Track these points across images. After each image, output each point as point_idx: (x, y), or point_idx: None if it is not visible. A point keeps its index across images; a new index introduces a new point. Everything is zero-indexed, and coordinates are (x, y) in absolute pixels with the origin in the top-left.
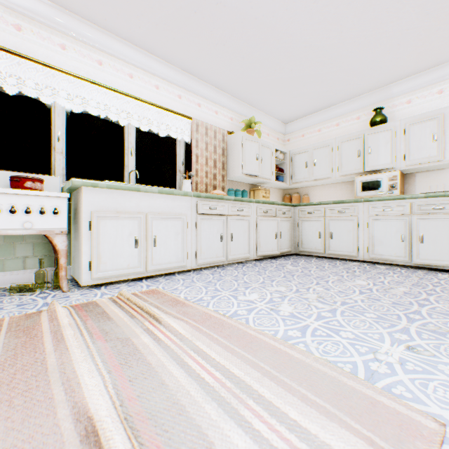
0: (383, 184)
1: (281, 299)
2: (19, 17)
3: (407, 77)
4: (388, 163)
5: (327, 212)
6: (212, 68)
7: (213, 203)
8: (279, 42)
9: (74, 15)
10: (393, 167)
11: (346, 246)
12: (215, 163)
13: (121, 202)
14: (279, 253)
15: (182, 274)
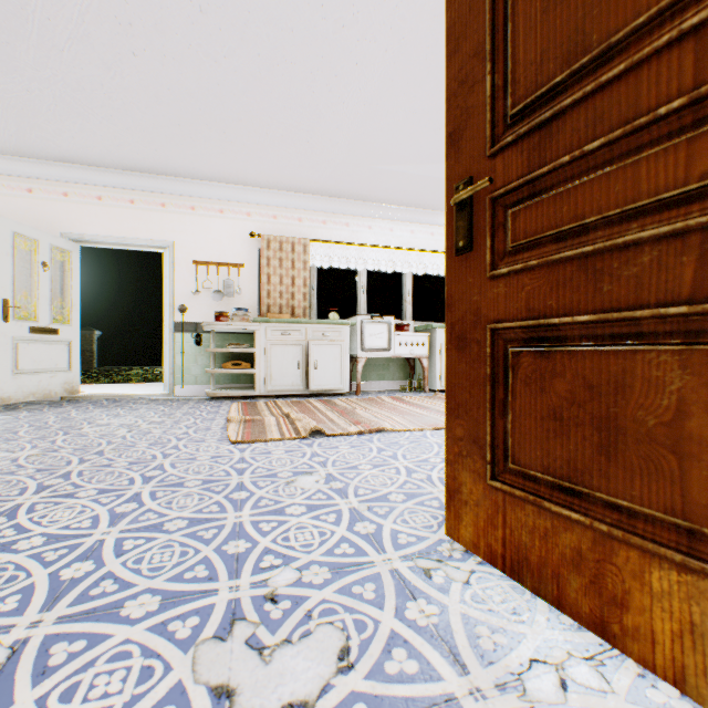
0: None
1: None
2: (391, 223)
3: None
4: None
5: None
6: None
7: None
8: None
9: (420, 210)
10: None
11: None
12: None
13: None
14: None
15: None
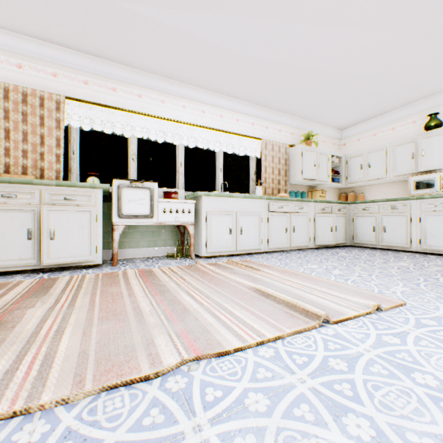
0: (436, 183)
1: (333, 268)
2: (163, 95)
3: None
4: (441, 163)
5: (381, 209)
6: (278, 100)
7: (280, 204)
8: (333, 78)
9: (191, 86)
10: None
11: (399, 239)
12: (279, 171)
13: (221, 205)
14: (334, 244)
15: (258, 254)
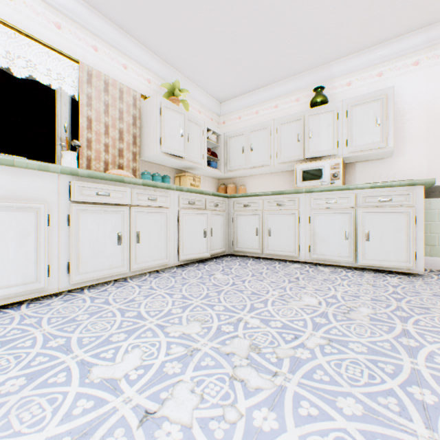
0: (325, 173)
1: (182, 367)
2: None
3: (348, 55)
4: (330, 149)
5: (266, 205)
6: None
7: (103, 187)
8: None
9: None
10: (335, 154)
11: (287, 245)
12: (121, 134)
13: None
14: (209, 255)
15: (35, 304)
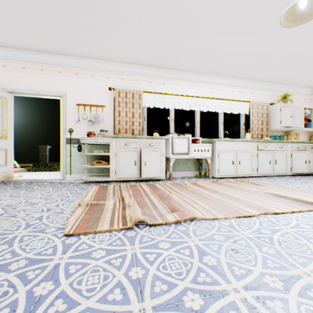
0: None
1: None
2: (188, 82)
3: None
4: None
5: None
6: (263, 75)
7: (265, 145)
8: (310, 57)
9: (205, 74)
10: None
11: None
12: (261, 122)
13: (227, 146)
14: (308, 172)
15: (250, 178)
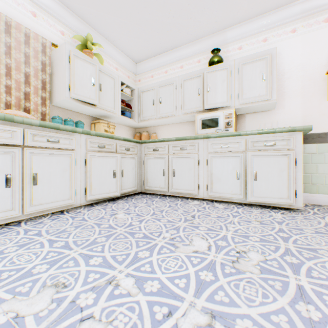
0: (220, 122)
1: None
2: None
3: (239, 23)
4: (224, 101)
5: (171, 149)
6: None
7: None
8: None
9: None
10: (229, 105)
11: (188, 184)
12: (27, 78)
13: None
14: (119, 194)
15: None
